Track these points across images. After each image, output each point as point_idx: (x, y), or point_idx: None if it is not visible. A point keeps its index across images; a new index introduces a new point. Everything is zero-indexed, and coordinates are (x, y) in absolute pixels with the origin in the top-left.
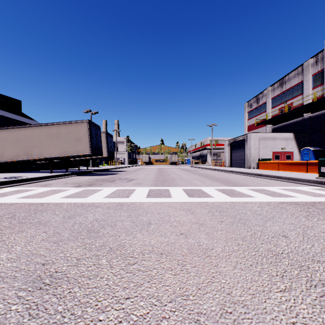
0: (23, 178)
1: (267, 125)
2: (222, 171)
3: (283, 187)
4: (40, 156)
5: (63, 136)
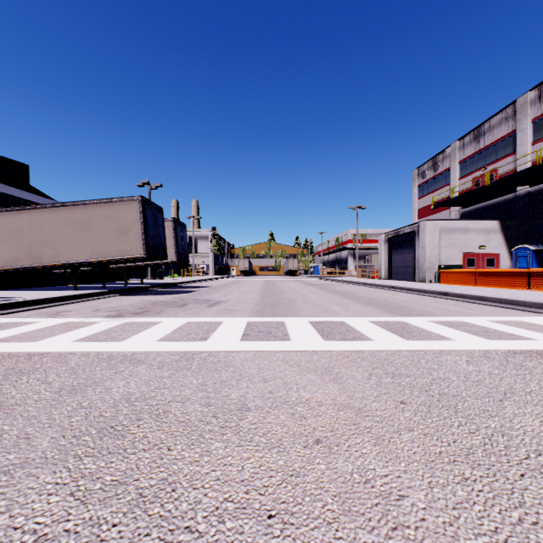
0: (18, 300)
1: (452, 207)
2: (375, 287)
3: (497, 317)
4: (55, 260)
5: (96, 225)
